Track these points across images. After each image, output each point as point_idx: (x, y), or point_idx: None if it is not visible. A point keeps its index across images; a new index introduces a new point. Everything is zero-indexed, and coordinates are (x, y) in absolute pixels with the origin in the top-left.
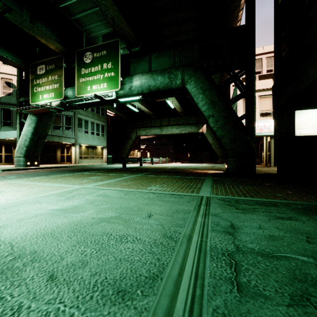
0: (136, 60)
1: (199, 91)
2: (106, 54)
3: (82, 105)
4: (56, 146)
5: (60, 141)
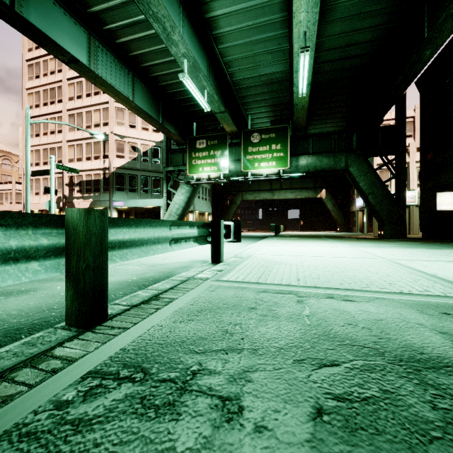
0: (298, 141)
1: (361, 174)
2: (275, 137)
3: (253, 180)
4: None
5: None
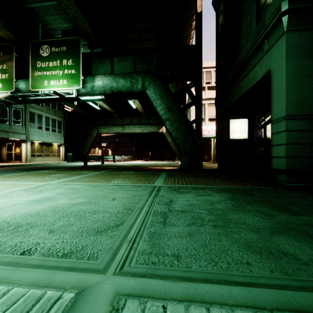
0: (99, 60)
1: (158, 97)
2: (66, 51)
3: (38, 100)
4: (0, 142)
5: (7, 137)
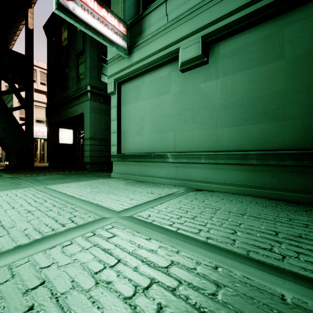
0: None
1: None
2: None
3: None
4: None
5: None
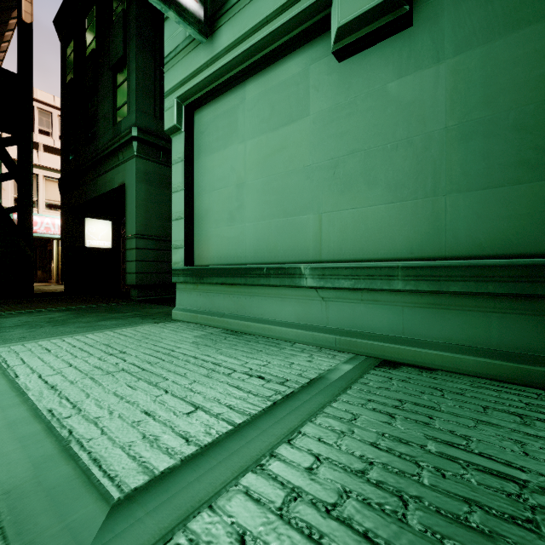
0: None
1: None
2: None
3: None
4: None
5: None
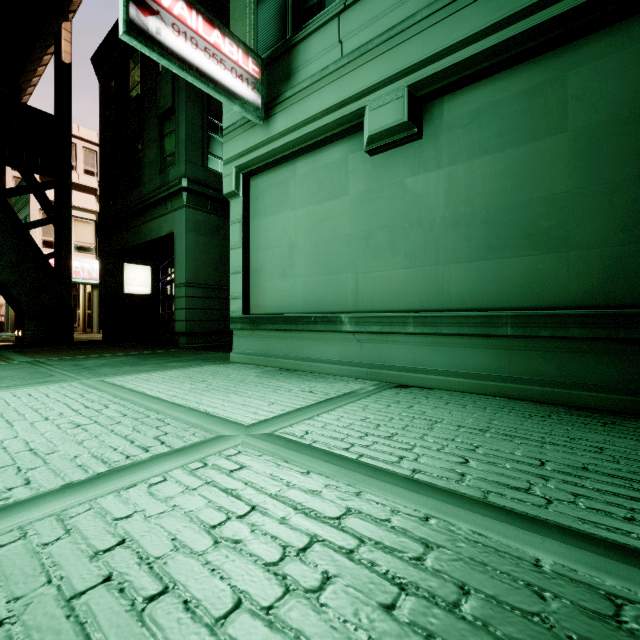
0: None
1: None
2: None
3: None
4: None
5: None
